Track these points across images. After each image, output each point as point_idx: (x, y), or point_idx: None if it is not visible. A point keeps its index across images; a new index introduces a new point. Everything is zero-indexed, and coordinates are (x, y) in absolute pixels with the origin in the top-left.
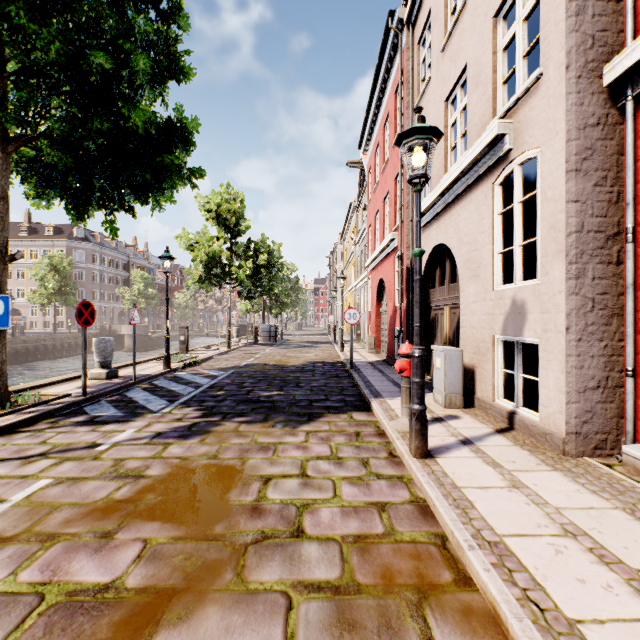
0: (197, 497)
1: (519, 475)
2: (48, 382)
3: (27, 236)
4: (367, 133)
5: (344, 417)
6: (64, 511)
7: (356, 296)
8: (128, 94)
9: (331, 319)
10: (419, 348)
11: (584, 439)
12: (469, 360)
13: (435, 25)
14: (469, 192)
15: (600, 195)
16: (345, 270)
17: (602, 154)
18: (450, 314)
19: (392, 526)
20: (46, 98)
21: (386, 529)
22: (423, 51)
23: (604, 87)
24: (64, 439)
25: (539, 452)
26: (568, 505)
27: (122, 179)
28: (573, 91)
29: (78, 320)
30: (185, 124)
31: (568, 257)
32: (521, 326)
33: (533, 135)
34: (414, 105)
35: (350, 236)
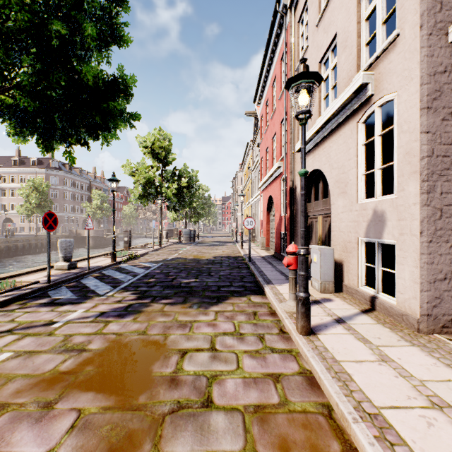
0: (126, 369)
1: (385, 350)
2: (24, 272)
3: (17, 166)
4: (260, 91)
5: (244, 299)
6: (17, 382)
7: (252, 209)
8: (80, 54)
9: (234, 225)
10: (304, 248)
11: (434, 320)
12: (338, 256)
13: (311, 7)
14: (338, 129)
15: (447, 127)
16: (244, 190)
17: (448, 95)
18: (323, 221)
19: (285, 396)
20: (18, 57)
21: (281, 399)
22: (302, 28)
23: (450, 42)
24: (28, 318)
25: (398, 329)
26: (429, 378)
27: (78, 121)
28: (425, 45)
29: (44, 226)
30: (125, 79)
31: (421, 176)
32: (381, 230)
33: (391, 82)
34: (295, 68)
35: (247, 166)
